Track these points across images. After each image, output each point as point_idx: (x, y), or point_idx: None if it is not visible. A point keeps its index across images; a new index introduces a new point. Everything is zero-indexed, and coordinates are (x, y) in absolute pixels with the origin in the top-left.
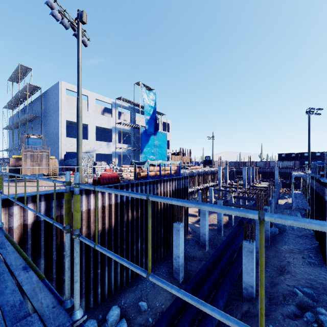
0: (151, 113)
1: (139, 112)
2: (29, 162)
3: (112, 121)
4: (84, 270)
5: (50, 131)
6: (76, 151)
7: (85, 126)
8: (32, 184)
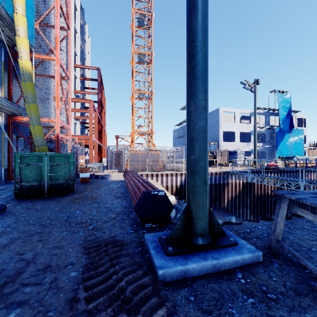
0: (286, 113)
1: (272, 114)
2: (219, 157)
3: (250, 126)
4: (262, 211)
5: (211, 138)
6: (254, 152)
7: (228, 132)
8: (223, 168)
